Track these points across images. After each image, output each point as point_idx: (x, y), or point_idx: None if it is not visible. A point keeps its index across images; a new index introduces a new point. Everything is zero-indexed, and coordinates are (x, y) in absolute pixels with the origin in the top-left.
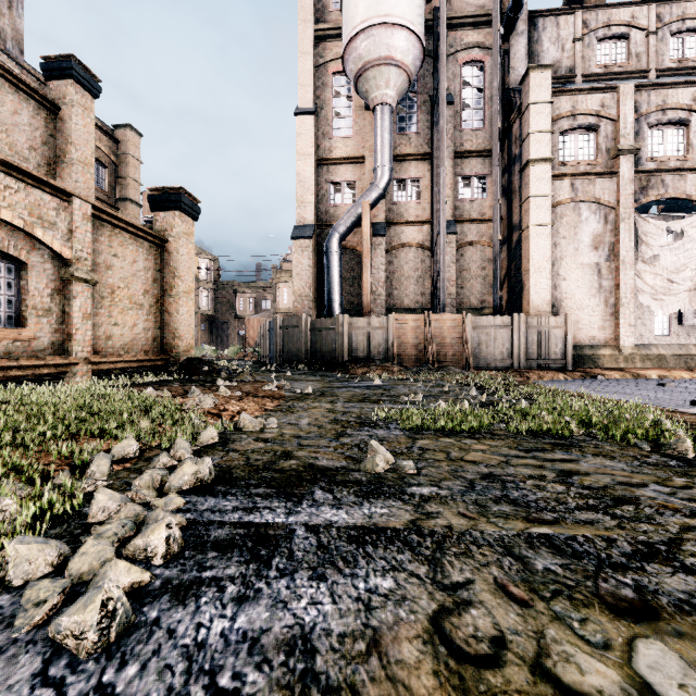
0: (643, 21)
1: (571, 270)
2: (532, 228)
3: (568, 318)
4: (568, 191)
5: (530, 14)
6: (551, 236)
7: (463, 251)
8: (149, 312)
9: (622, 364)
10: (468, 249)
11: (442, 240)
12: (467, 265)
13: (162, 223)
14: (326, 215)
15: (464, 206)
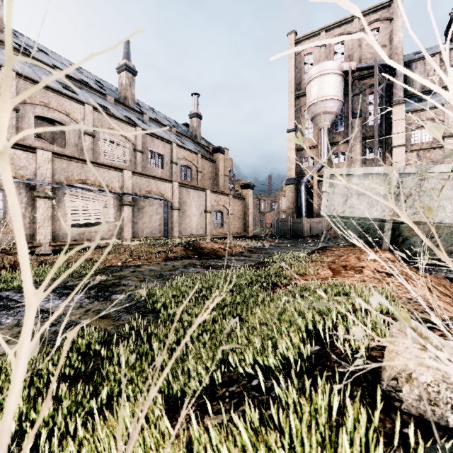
0: None
1: None
2: None
3: None
4: (415, 158)
5: (407, 62)
6: None
7: None
8: (241, 220)
9: None
10: None
11: None
12: None
13: (244, 193)
14: (301, 172)
15: (369, 162)
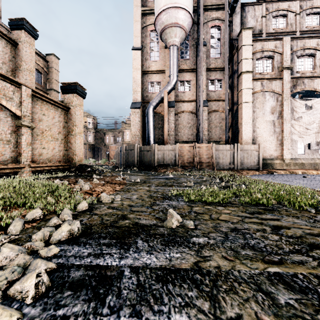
0: (293, 8)
1: (261, 123)
2: (243, 104)
3: (260, 145)
4: (259, 87)
5: (241, 4)
6: (252, 107)
7: (211, 115)
8: (61, 142)
9: (285, 167)
10: (213, 114)
11: (201, 109)
12: (212, 121)
13: (67, 99)
14: (147, 97)
15: (211, 93)
